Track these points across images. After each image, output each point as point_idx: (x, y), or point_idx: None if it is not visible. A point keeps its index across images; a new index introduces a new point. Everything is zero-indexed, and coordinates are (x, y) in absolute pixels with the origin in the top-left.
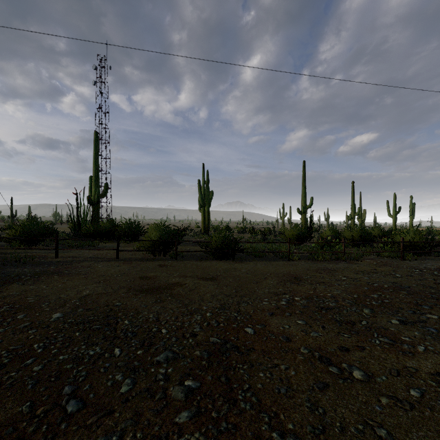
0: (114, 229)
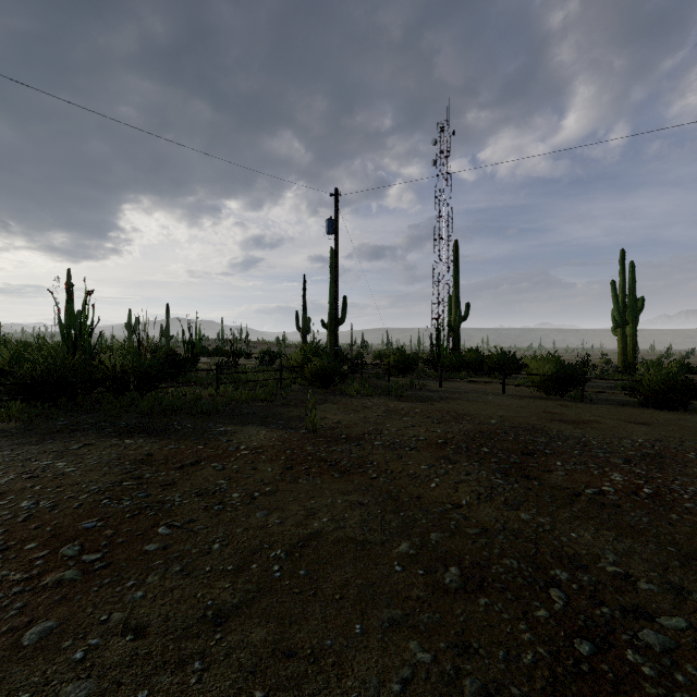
0: (480, 362)
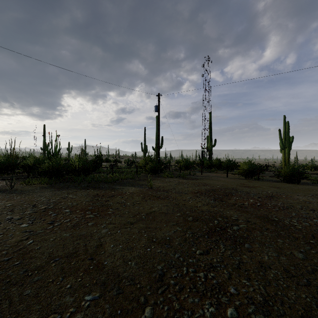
0: (220, 164)
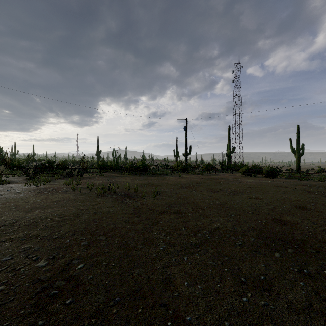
0: (236, 167)
